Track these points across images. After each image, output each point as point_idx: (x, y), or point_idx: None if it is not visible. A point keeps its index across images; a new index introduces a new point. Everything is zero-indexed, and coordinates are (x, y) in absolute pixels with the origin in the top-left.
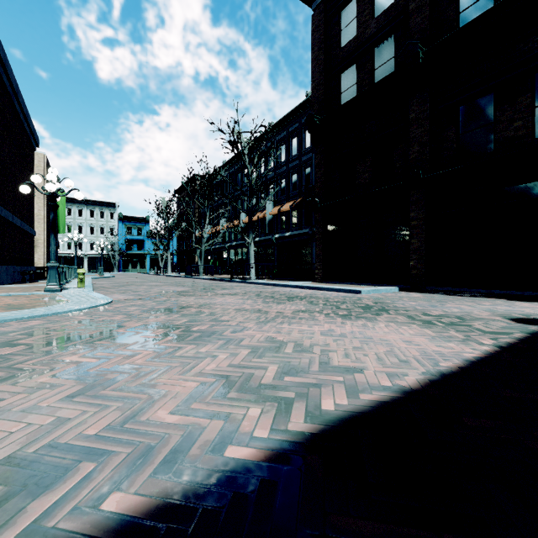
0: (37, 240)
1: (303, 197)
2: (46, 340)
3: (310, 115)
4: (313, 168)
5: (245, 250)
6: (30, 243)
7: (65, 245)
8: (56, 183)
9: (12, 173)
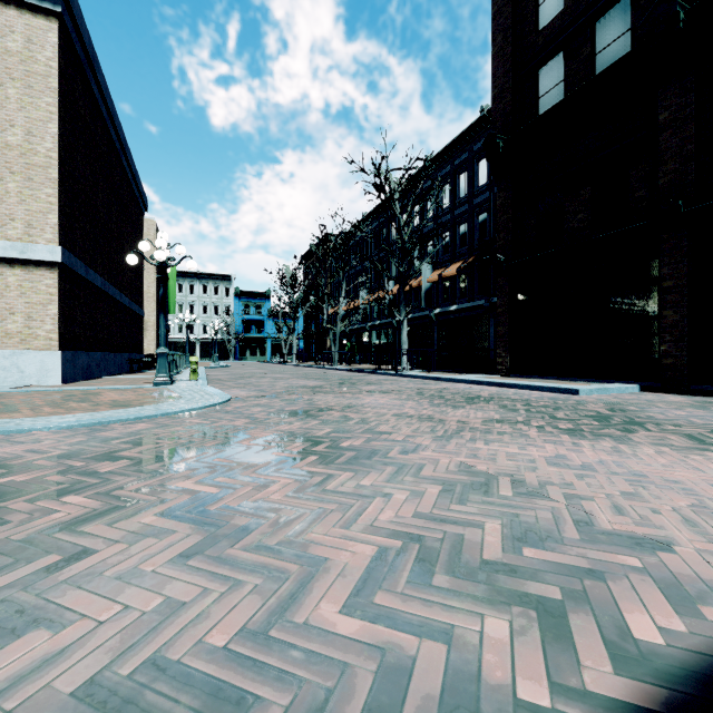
0: (146, 323)
1: (476, 255)
2: (154, 452)
3: (490, 136)
4: (492, 213)
5: (392, 331)
6: (139, 326)
7: (176, 327)
8: (166, 251)
9: (120, 244)
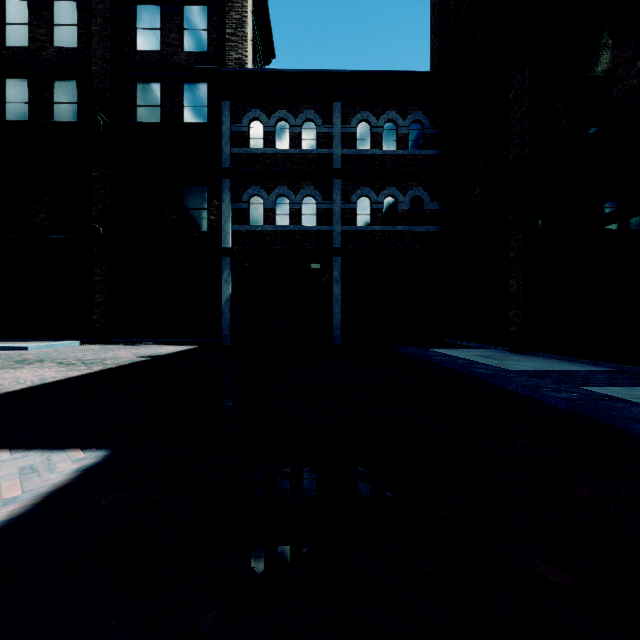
0: None
1: None
2: None
3: None
4: None
5: None
6: None
7: None
8: None
9: None
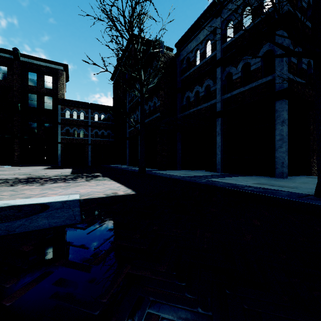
0: None
1: None
2: None
3: None
4: None
5: None
6: None
7: None
8: None
9: None
